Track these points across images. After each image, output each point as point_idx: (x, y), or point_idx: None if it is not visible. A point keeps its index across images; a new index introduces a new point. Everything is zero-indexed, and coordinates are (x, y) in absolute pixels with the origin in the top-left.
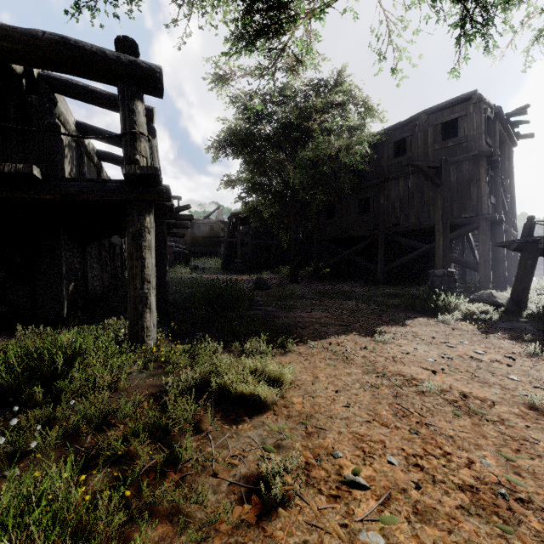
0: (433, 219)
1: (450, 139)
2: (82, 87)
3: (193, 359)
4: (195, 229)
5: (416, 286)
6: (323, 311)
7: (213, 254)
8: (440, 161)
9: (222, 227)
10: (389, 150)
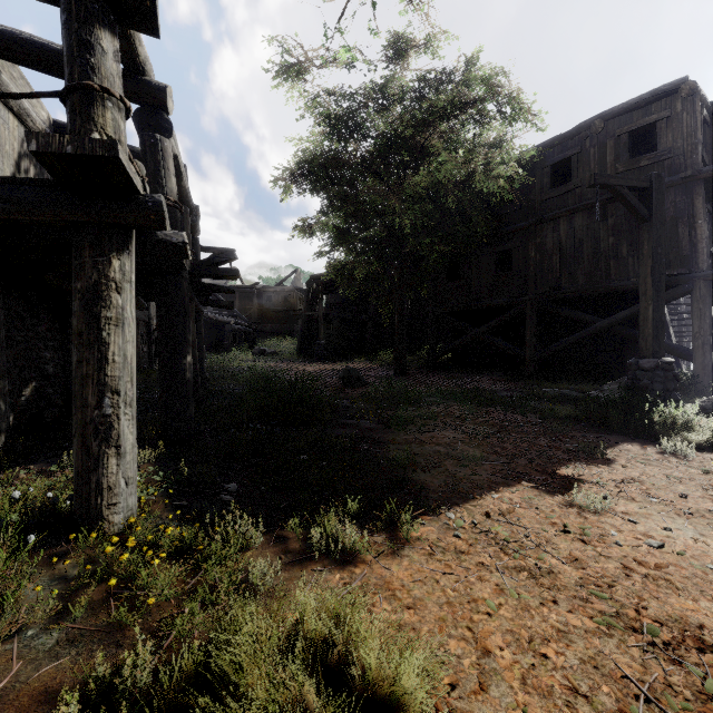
0: (614, 279)
1: (644, 156)
2: (38, 44)
3: (193, 571)
4: (263, 300)
5: (590, 383)
6: (454, 429)
7: (288, 333)
8: (649, 179)
9: (300, 297)
10: (544, 178)
